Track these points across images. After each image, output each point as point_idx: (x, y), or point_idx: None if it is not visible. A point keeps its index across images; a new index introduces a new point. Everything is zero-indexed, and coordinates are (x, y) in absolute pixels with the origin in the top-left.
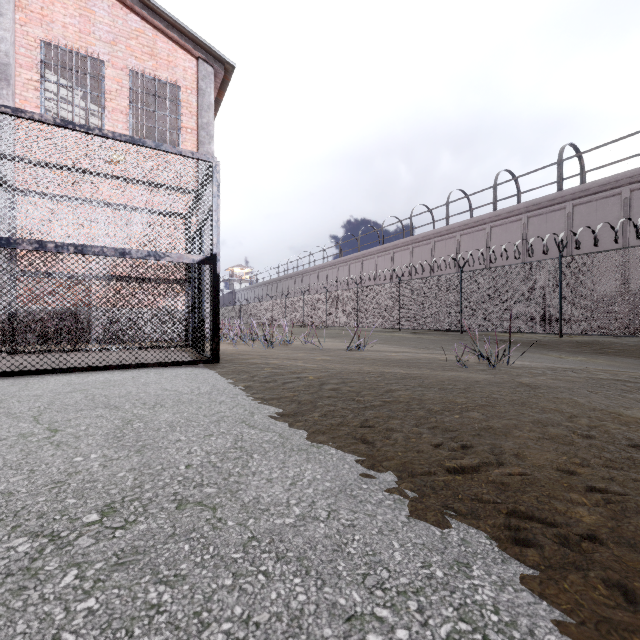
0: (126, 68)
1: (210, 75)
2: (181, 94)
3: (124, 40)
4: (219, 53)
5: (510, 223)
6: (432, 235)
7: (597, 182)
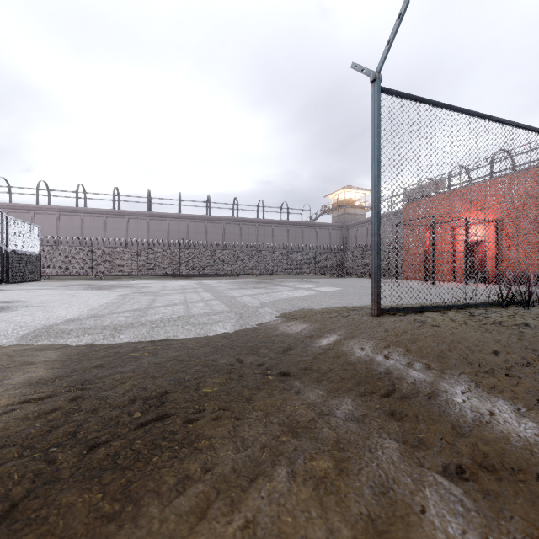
0: None
1: None
2: None
3: None
4: None
5: (49, 214)
6: None
7: (95, 209)
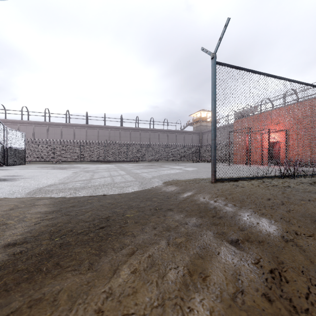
0: None
1: None
2: None
3: None
4: None
5: (28, 126)
6: None
7: (55, 123)
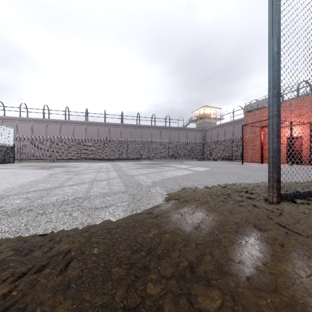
0: None
1: None
2: None
3: None
4: None
5: (27, 123)
6: None
7: (54, 119)
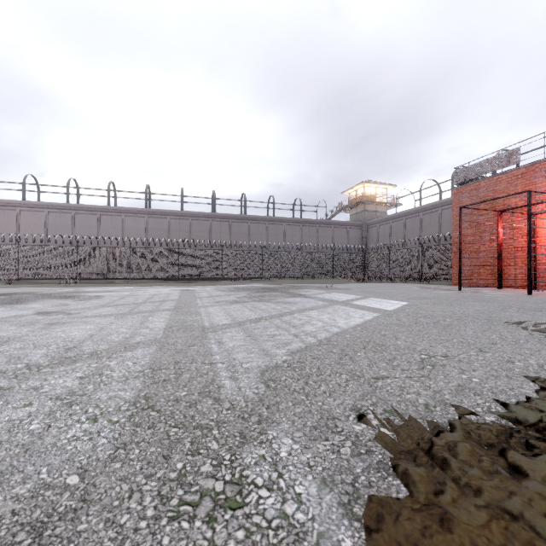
0: None
1: None
2: None
3: None
4: None
5: (36, 211)
6: None
7: (87, 206)
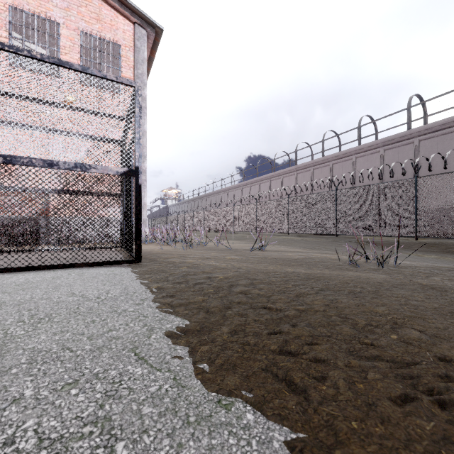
0: (77, 29)
1: (144, 36)
2: (121, 51)
3: (76, 7)
4: (151, 19)
5: (370, 154)
6: (311, 164)
7: (438, 122)
